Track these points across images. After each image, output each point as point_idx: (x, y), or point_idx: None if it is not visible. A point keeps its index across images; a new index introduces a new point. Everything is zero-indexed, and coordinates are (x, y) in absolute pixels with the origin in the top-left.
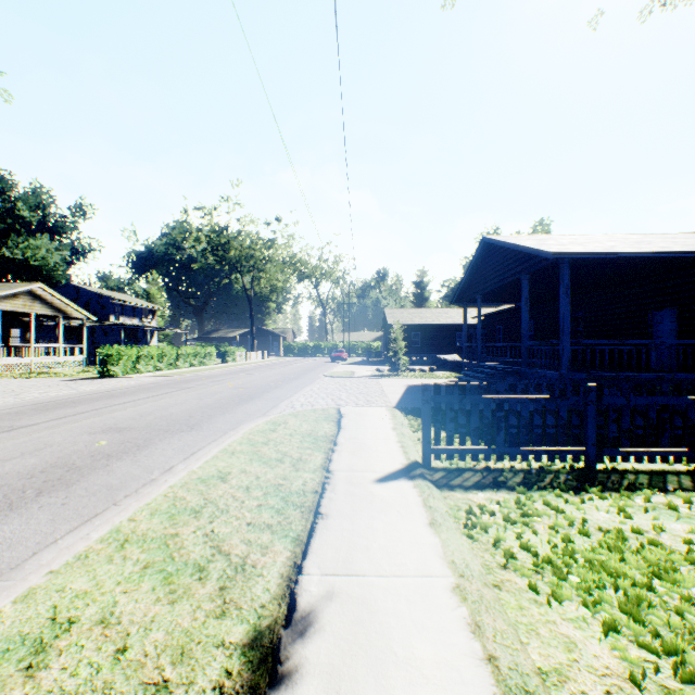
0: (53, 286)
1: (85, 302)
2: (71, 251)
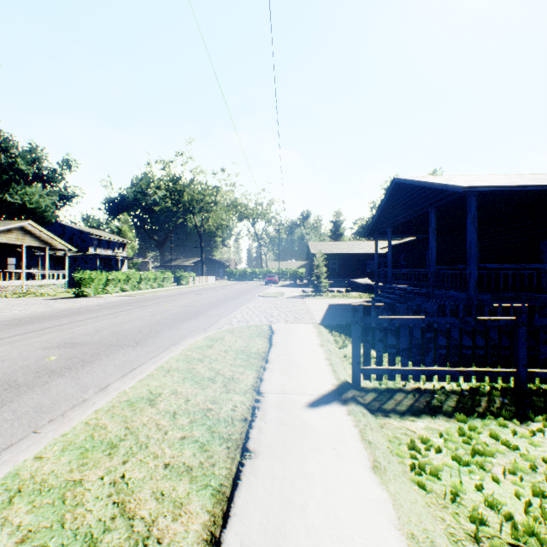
0: (45, 224)
1: (69, 237)
2: (59, 197)
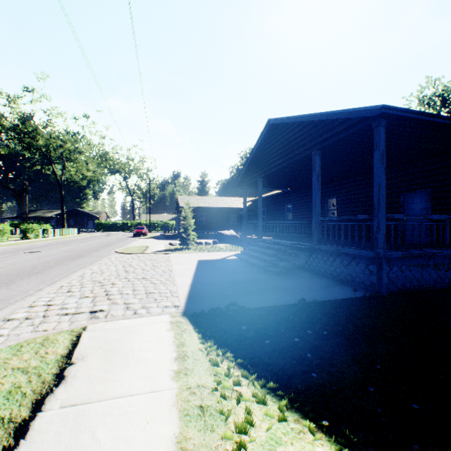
0: None
1: None
2: None
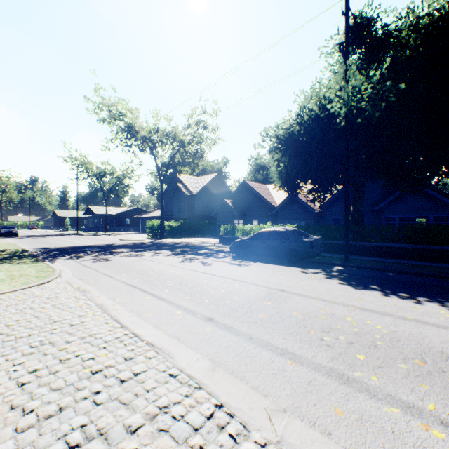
0: None
1: None
2: None
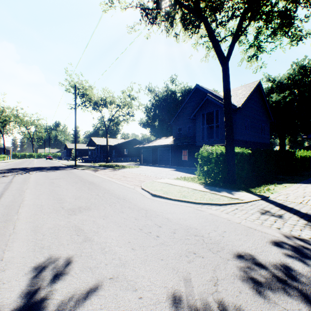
0: None
1: None
2: None
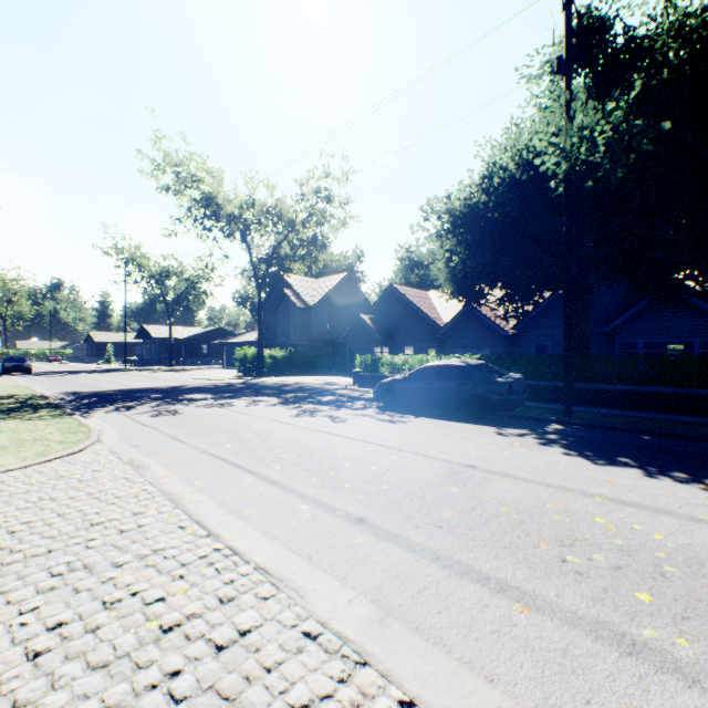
0: None
1: None
2: None
